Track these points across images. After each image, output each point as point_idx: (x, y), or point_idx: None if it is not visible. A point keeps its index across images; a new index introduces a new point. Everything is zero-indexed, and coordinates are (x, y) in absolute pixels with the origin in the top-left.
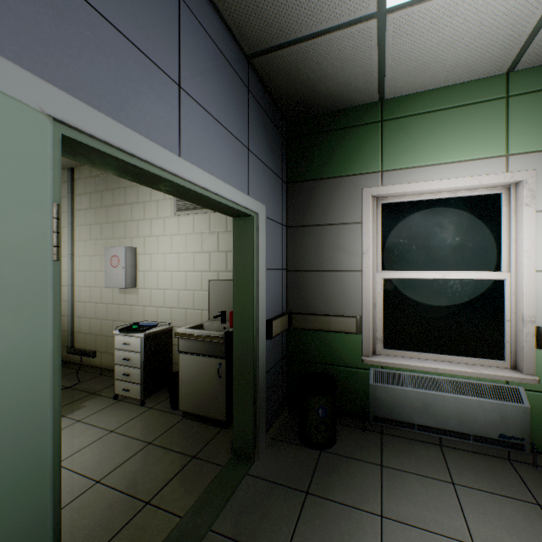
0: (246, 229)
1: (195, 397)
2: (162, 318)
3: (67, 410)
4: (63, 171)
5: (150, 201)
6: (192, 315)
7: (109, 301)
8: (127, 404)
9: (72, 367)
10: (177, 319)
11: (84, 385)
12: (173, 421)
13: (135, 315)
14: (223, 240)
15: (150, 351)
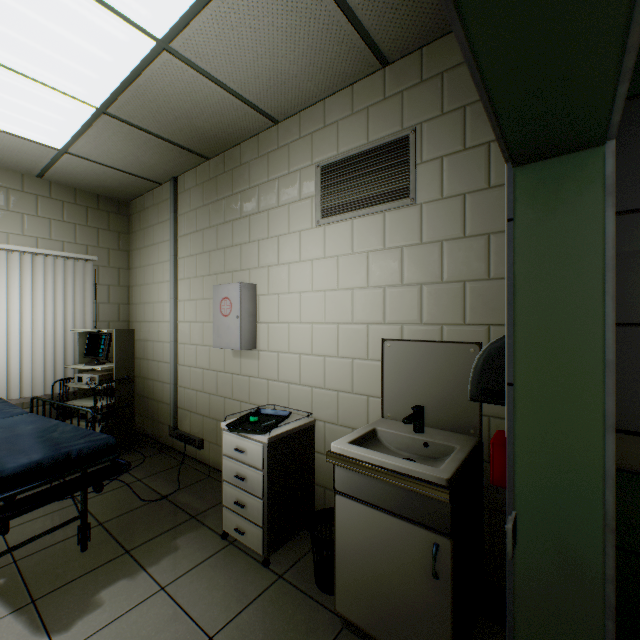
0: (571, 194)
1: (370, 598)
2: (295, 403)
3: (151, 552)
4: (166, 184)
5: (276, 208)
6: (349, 403)
7: (219, 367)
8: (240, 556)
9: (175, 456)
10: (321, 407)
11: (184, 496)
12: (323, 632)
13: (254, 392)
14: (413, 262)
15: (278, 466)
